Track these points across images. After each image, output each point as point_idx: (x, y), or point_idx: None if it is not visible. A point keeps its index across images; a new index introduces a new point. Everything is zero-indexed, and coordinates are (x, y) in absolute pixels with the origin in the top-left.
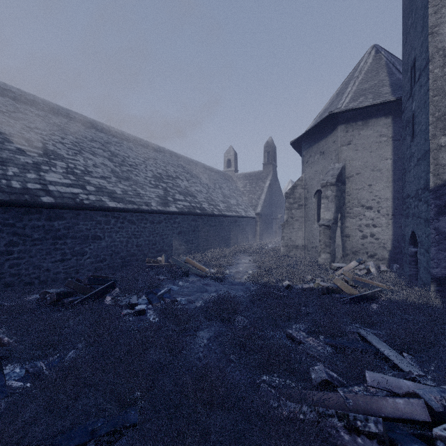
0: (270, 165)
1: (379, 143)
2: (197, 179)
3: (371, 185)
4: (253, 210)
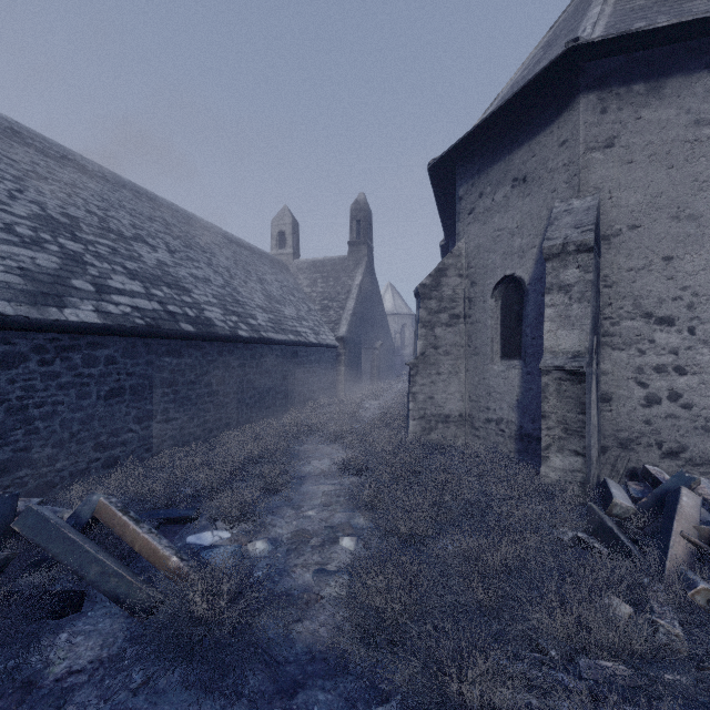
0: (361, 246)
1: (693, 144)
2: (202, 254)
3: (672, 259)
4: (331, 332)
